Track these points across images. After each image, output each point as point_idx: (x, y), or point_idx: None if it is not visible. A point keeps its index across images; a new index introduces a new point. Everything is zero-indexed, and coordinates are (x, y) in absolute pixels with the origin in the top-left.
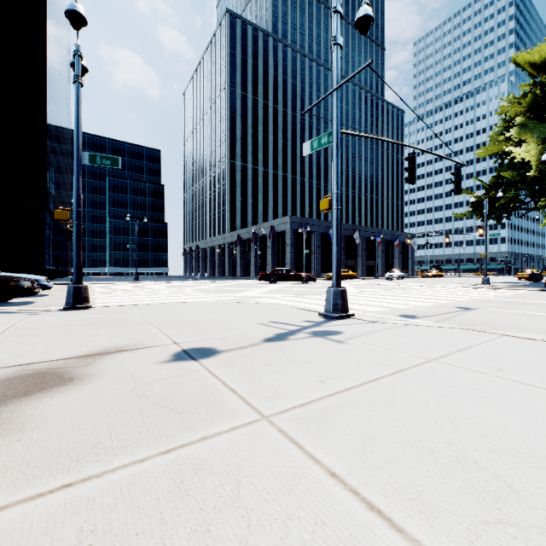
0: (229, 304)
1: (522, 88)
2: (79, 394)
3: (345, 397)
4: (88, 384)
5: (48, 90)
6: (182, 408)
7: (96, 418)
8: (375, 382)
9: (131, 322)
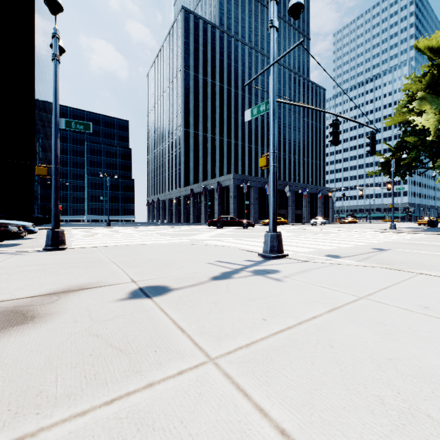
0: (182, 245)
1: (422, 69)
2: (36, 333)
3: (288, 337)
4: (47, 322)
5: (36, 70)
6: (131, 349)
7: (47, 360)
8: (314, 320)
9: (98, 262)
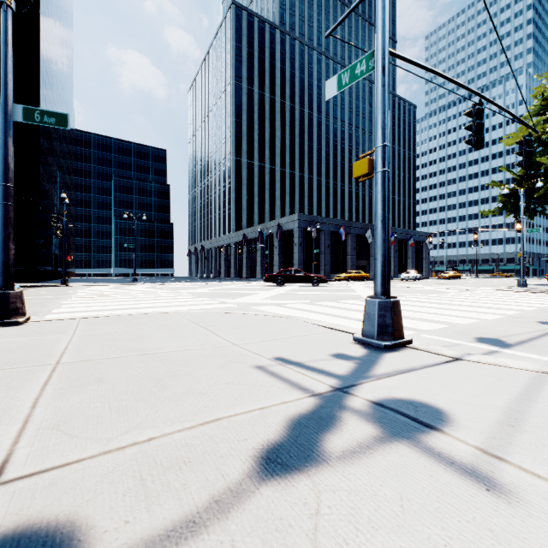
0: (221, 316)
1: None
2: None
3: None
4: None
5: (42, 80)
6: None
7: None
8: None
9: (24, 364)
